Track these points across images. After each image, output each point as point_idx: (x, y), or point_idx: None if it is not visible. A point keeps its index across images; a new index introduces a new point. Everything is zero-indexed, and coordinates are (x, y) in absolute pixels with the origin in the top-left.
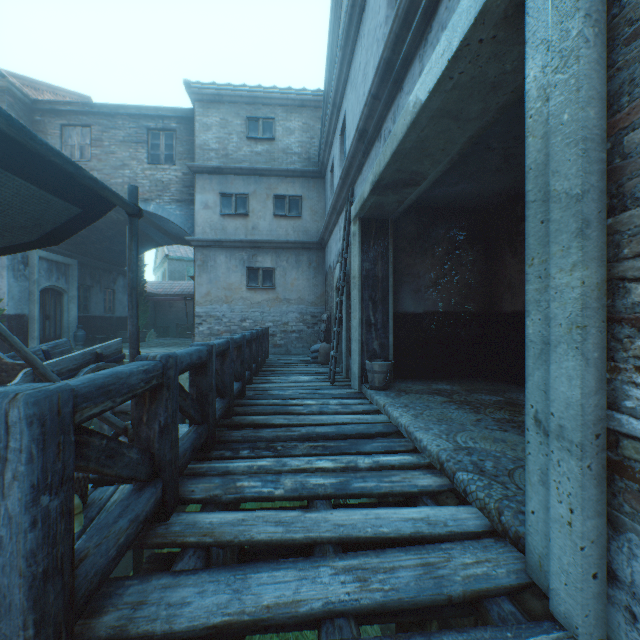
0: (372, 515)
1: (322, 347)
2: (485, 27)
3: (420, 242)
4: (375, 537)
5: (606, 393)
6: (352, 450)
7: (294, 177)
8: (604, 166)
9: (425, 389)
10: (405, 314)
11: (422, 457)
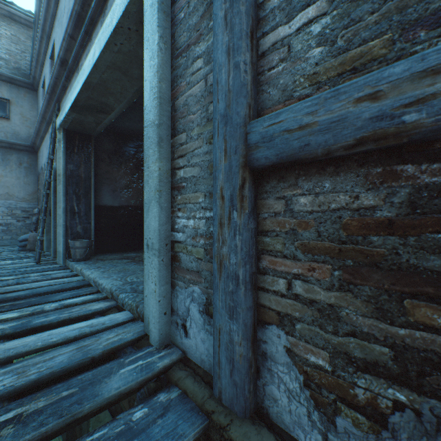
0: (46, 334)
1: (32, 236)
2: (131, 21)
3: (117, 157)
4: (45, 347)
5: (171, 224)
6: (42, 302)
7: (1, 80)
8: (170, 114)
9: (118, 257)
10: (105, 206)
11: (102, 294)
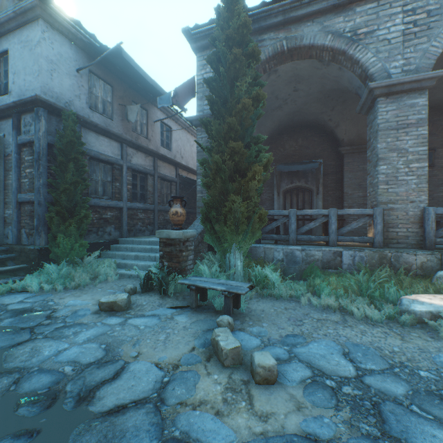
0: None
1: None
2: None
3: None
4: None
5: (4, 212)
6: None
7: None
8: (4, 184)
9: None
10: None
11: None
